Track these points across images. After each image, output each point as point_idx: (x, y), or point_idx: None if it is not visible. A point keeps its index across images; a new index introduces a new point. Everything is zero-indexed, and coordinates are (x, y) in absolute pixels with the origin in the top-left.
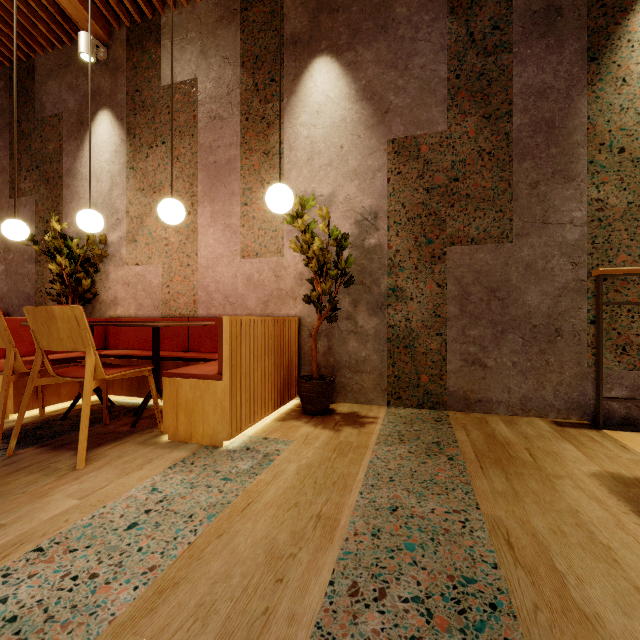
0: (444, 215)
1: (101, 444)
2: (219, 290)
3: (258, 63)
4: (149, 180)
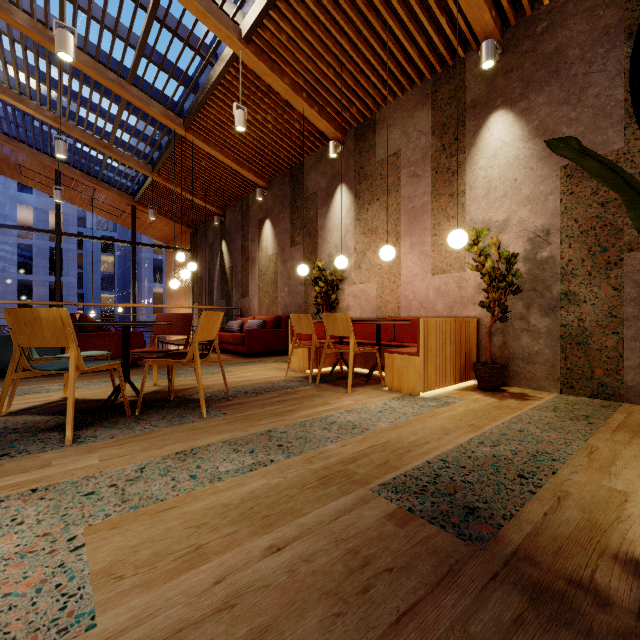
0: (621, 225)
1: (354, 386)
2: (416, 299)
3: (445, 129)
4: (368, 226)
